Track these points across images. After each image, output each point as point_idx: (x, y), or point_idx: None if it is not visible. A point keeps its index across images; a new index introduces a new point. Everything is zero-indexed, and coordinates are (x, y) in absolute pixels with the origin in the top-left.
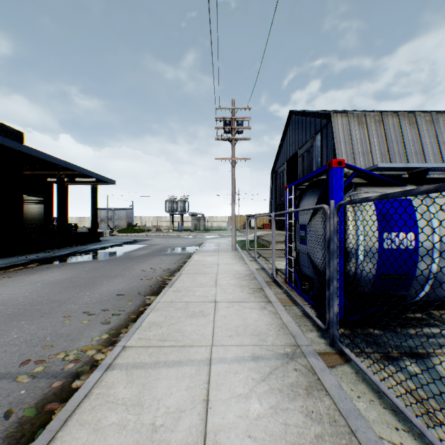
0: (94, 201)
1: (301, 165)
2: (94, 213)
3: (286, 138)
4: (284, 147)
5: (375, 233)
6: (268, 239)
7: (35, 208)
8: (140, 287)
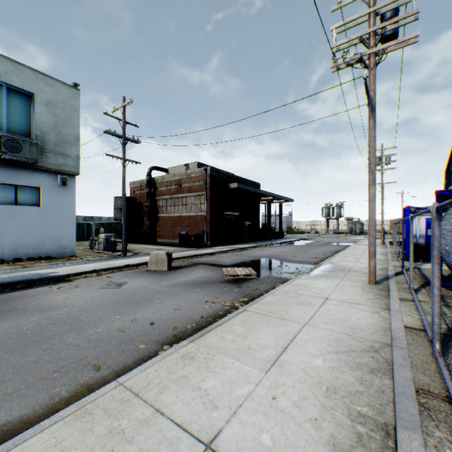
0: (281, 213)
1: None
2: (280, 220)
3: None
4: None
5: (423, 230)
6: None
7: None
8: (328, 252)
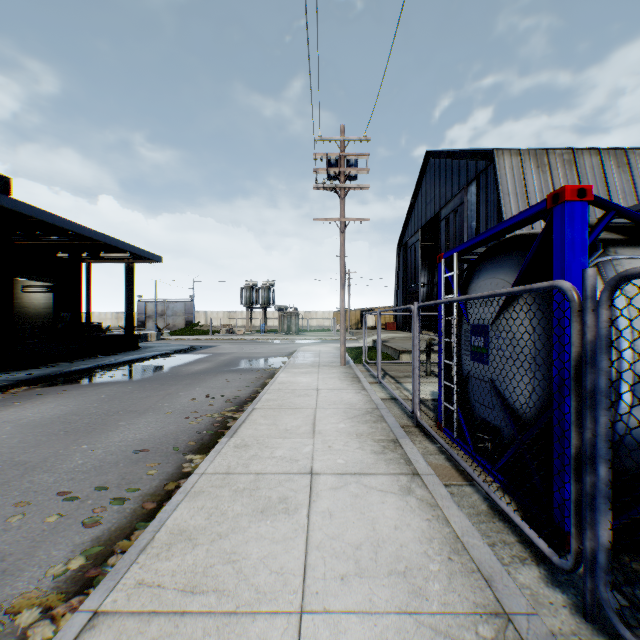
0: (130, 287)
1: (444, 232)
2: (129, 306)
3: (421, 194)
4: (418, 207)
5: None
6: (395, 346)
7: (40, 299)
8: (180, 434)
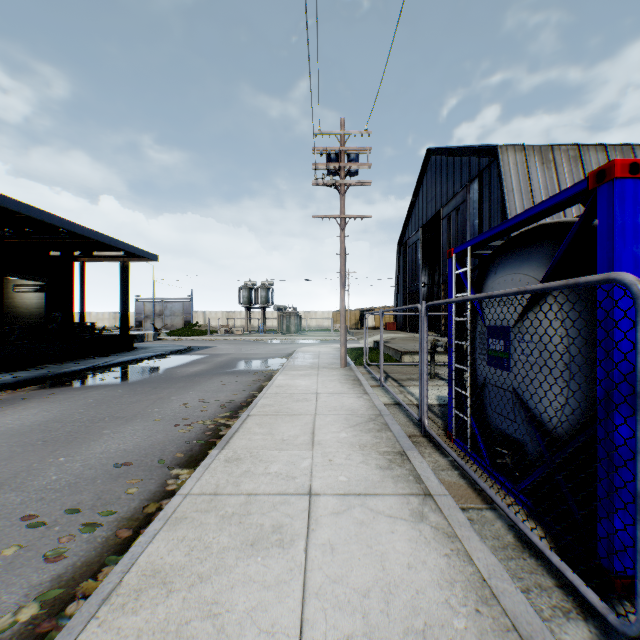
0: (125, 287)
1: (446, 231)
2: (124, 306)
3: (422, 192)
4: (418, 206)
5: None
6: (397, 347)
7: (32, 299)
8: (168, 444)
